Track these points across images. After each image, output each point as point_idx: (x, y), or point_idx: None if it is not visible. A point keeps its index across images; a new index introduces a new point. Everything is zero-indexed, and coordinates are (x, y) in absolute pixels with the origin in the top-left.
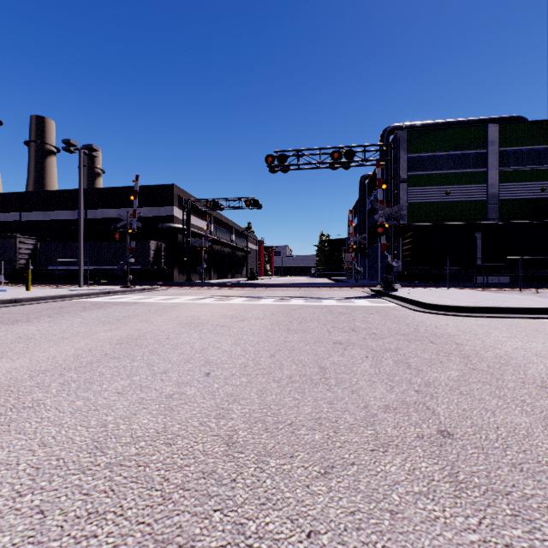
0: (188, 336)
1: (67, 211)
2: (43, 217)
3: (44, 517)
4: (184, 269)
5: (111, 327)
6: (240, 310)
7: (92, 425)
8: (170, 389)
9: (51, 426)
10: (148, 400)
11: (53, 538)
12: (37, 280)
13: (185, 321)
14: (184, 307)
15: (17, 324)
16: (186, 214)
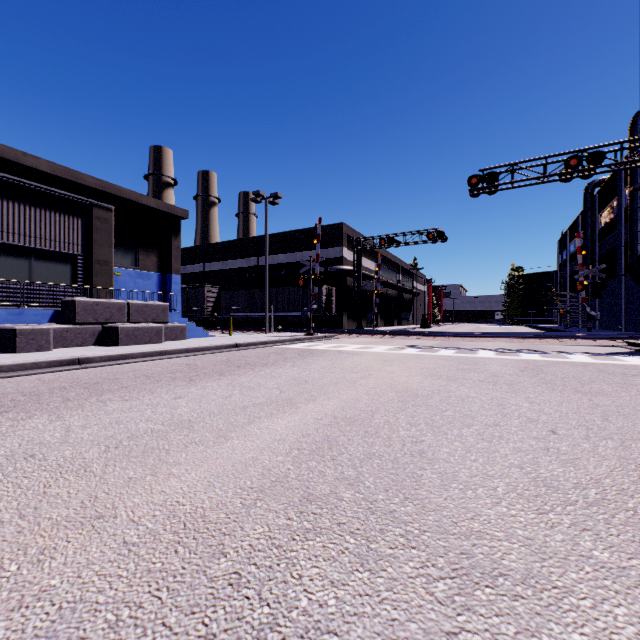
0: (459, 390)
1: (241, 259)
2: (222, 267)
3: (596, 534)
4: (351, 315)
5: (360, 375)
6: (470, 363)
7: (507, 465)
8: (534, 442)
9: (468, 461)
10: (527, 450)
11: (635, 552)
12: (217, 326)
13: (426, 373)
14: (398, 358)
15: (272, 367)
16: (356, 254)
